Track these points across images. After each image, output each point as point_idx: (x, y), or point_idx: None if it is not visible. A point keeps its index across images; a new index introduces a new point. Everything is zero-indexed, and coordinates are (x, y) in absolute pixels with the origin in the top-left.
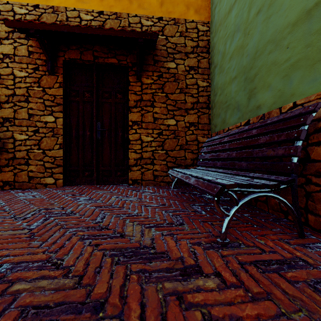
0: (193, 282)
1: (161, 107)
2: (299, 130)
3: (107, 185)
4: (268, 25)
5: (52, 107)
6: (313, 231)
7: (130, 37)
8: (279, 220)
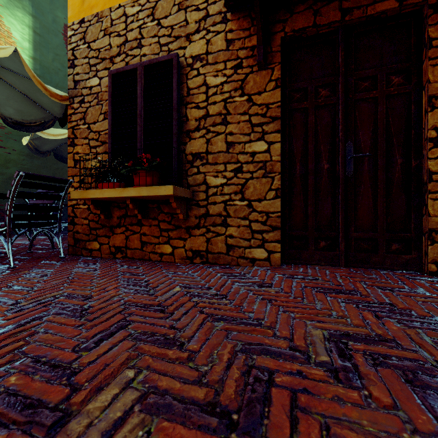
0: None
1: None
2: None
3: (371, 271)
4: None
5: (263, 125)
6: None
7: None
8: None
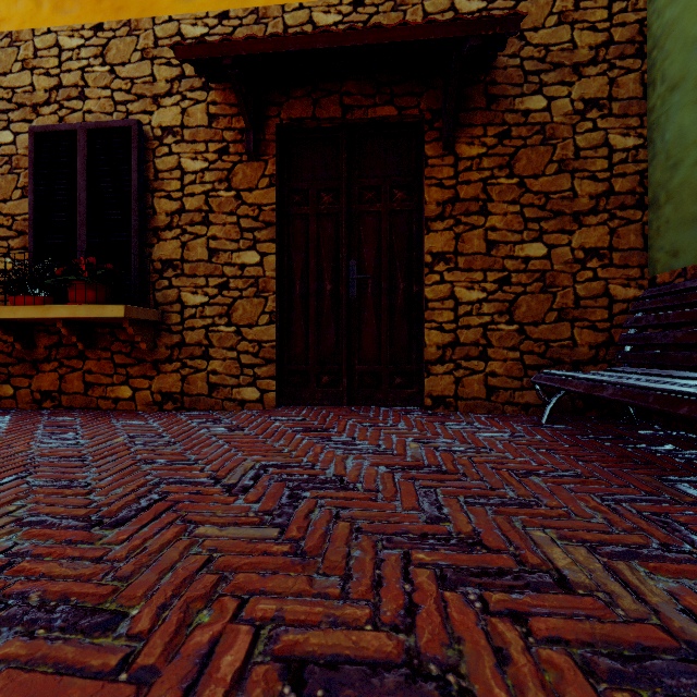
0: None
1: (506, 213)
2: None
3: (372, 408)
4: None
5: (254, 231)
6: None
7: (445, 40)
8: None
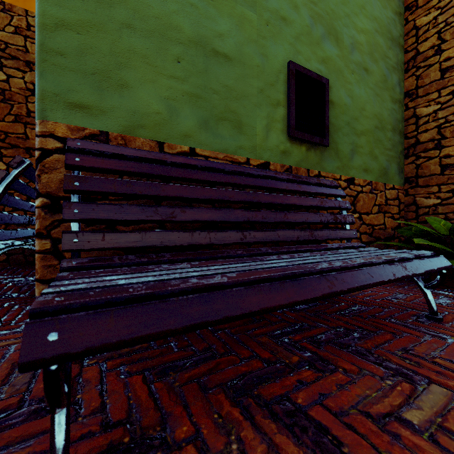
0: None
1: None
2: None
3: None
4: None
5: None
6: None
7: None
8: None
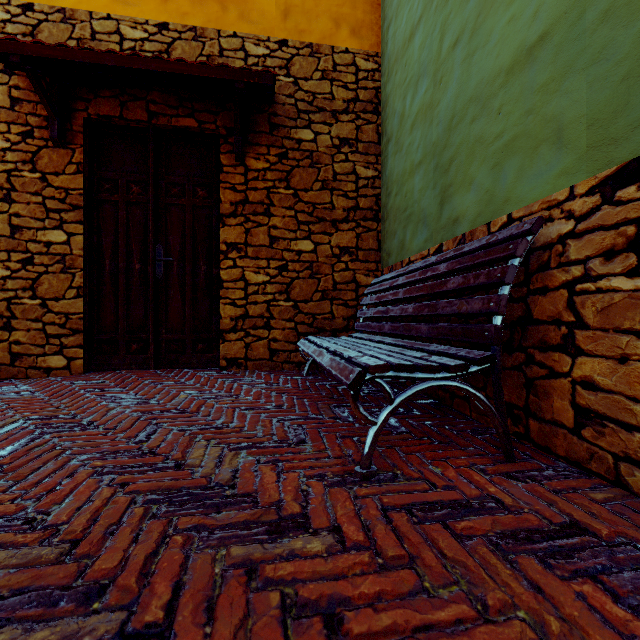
0: (285, 544)
1: (284, 215)
2: (504, 266)
3: (175, 370)
4: (471, 69)
5: (61, 212)
6: (536, 450)
7: (218, 79)
8: (484, 431)
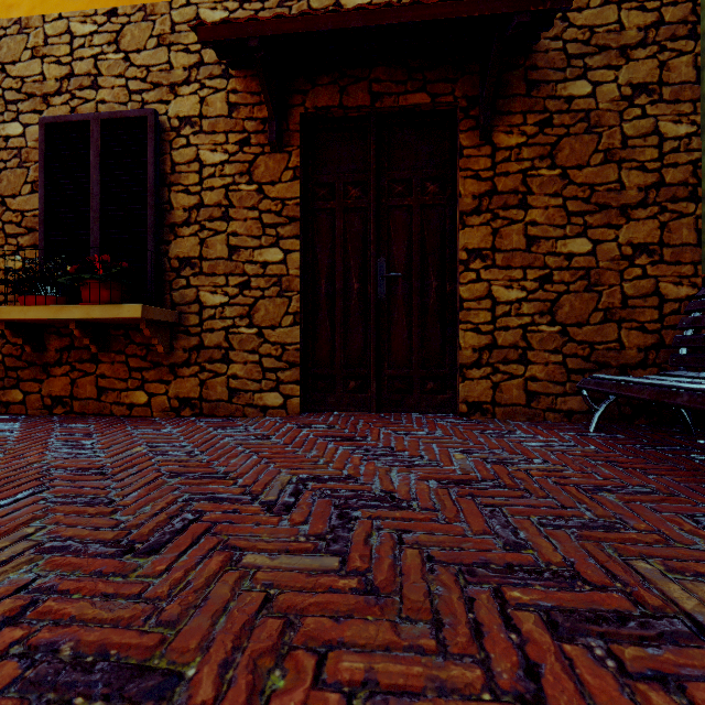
0: None
1: (547, 206)
2: None
3: (403, 415)
4: None
5: (277, 226)
6: None
7: (489, 17)
8: None
